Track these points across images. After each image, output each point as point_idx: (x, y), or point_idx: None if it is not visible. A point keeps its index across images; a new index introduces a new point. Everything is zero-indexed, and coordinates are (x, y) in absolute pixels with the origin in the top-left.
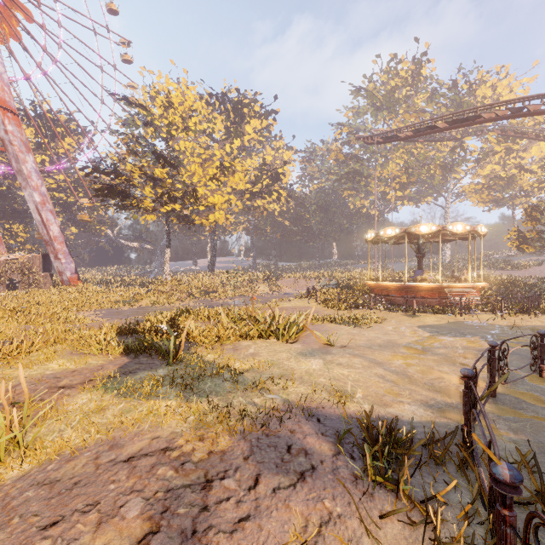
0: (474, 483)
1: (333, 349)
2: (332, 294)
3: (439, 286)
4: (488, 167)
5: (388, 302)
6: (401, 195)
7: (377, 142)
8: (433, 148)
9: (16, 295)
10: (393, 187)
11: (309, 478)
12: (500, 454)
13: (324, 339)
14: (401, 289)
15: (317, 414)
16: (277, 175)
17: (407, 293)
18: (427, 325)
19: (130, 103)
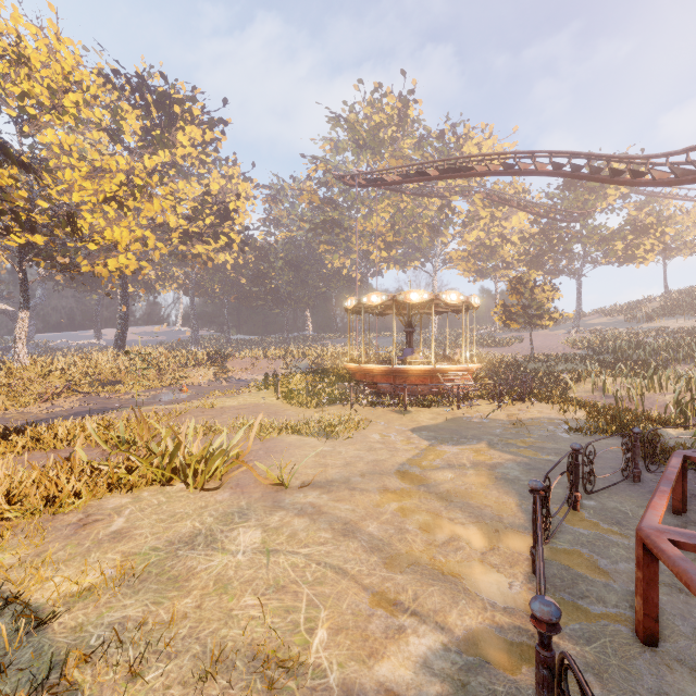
0: None
1: (286, 495)
2: (300, 382)
3: (432, 369)
4: (474, 233)
5: (373, 391)
6: (387, 256)
7: (360, 184)
8: (420, 204)
9: None
10: (378, 246)
11: None
12: None
13: (272, 476)
14: (388, 374)
15: None
16: (227, 212)
17: (395, 378)
18: (422, 427)
19: None
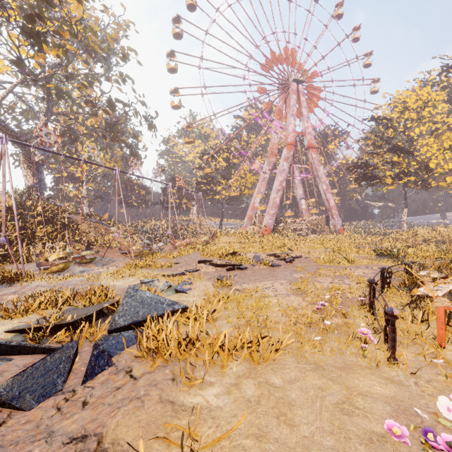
0: None
1: None
2: None
3: None
4: None
5: None
6: None
7: None
8: None
9: (317, 236)
10: None
11: None
12: None
13: None
14: None
15: None
16: None
17: None
18: None
19: (376, 120)
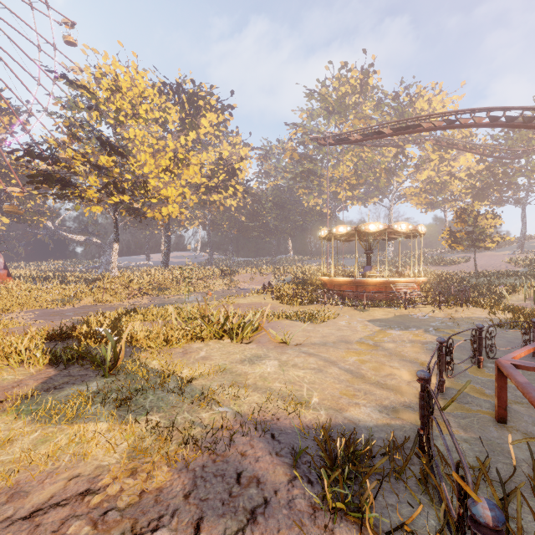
0: (435, 496)
1: (288, 348)
2: (287, 289)
3: (386, 281)
4: (425, 173)
5: (340, 297)
6: (351, 195)
7: (330, 144)
8: (378, 153)
9: None
10: (344, 188)
11: (261, 517)
12: (454, 456)
13: (279, 338)
14: (352, 284)
15: (271, 428)
16: (233, 171)
17: (357, 288)
18: (376, 319)
19: (71, 83)
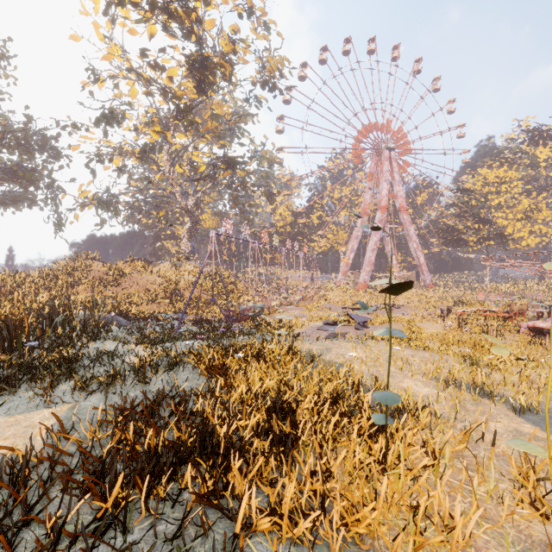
0: None
1: None
2: None
3: None
4: None
5: None
6: None
7: None
8: None
9: (409, 291)
10: None
11: None
12: None
13: None
14: None
15: None
16: None
17: None
18: None
19: (461, 192)
